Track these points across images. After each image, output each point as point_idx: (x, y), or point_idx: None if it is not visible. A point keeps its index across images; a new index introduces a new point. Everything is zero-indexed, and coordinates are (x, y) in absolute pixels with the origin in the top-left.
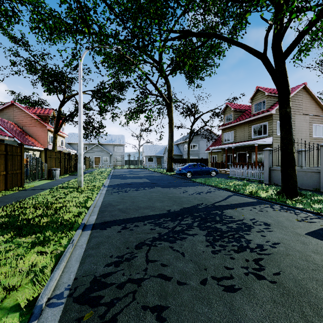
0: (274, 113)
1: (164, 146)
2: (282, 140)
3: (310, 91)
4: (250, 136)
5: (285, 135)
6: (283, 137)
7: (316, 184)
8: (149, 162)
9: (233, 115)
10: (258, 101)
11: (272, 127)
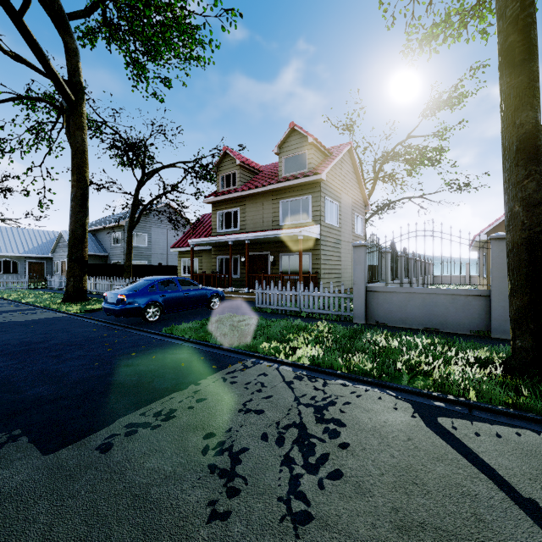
0: (325, 179)
1: (55, 233)
2: (529, 206)
3: (355, 159)
4: (276, 221)
5: (540, 191)
6: (535, 197)
7: (478, 323)
8: (2, 273)
9: (240, 176)
10: (292, 153)
11: (320, 206)
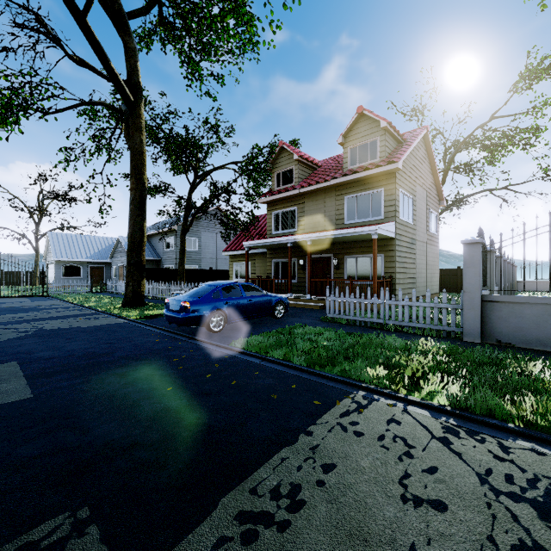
0: (401, 169)
1: (113, 239)
2: None
3: (430, 146)
4: (340, 219)
5: None
6: None
7: None
8: (68, 277)
9: (298, 172)
10: (360, 142)
11: (394, 200)
